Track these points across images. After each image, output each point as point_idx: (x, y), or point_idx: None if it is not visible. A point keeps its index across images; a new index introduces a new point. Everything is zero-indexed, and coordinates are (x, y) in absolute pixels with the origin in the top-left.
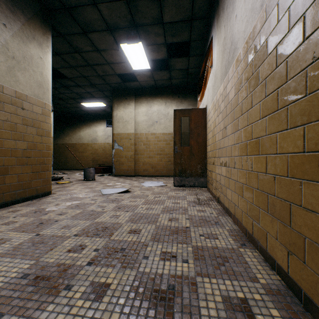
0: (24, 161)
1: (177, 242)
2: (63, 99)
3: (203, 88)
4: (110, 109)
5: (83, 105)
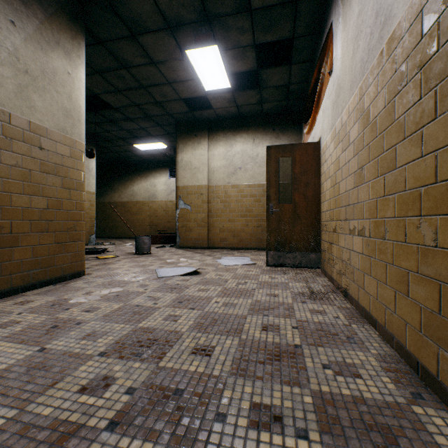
0: (43, 227)
1: (280, 382)
2: (109, 140)
3: (314, 112)
4: (173, 151)
5: (137, 148)
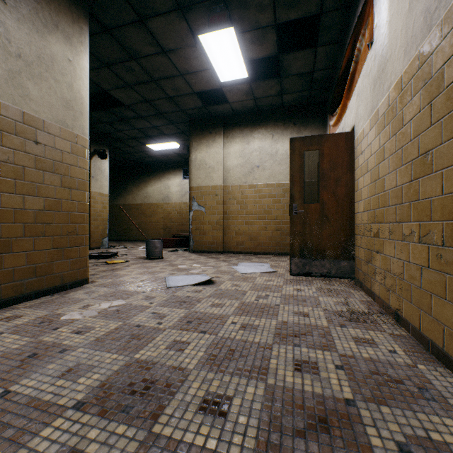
0: (39, 230)
1: None
2: (121, 140)
3: (345, 98)
4: (187, 150)
5: (150, 148)
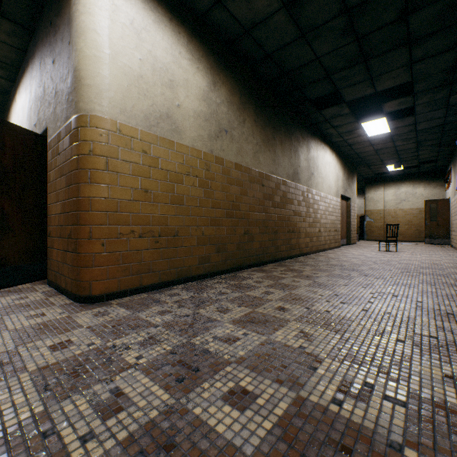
0: (353, 229)
1: (430, 249)
2: None
3: (447, 185)
4: (361, 192)
5: None
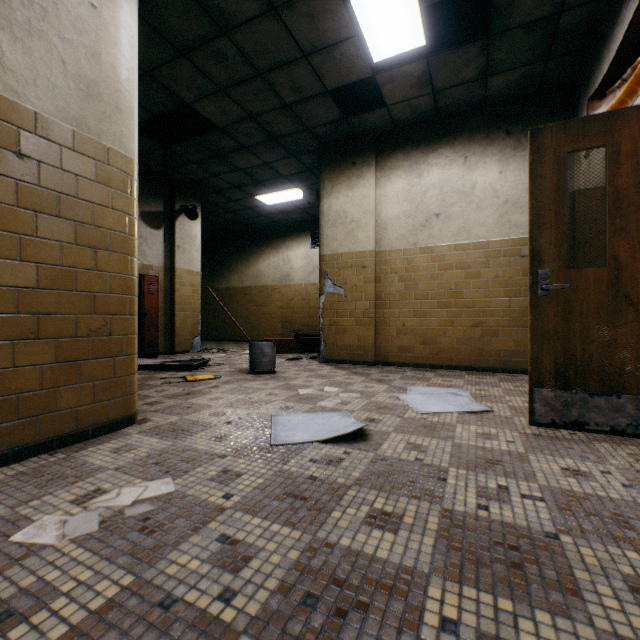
0: (26, 327)
1: None
2: (219, 191)
3: None
4: (315, 197)
5: (262, 202)
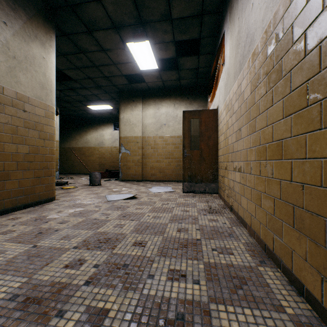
0: (26, 166)
1: (186, 258)
2: (69, 102)
3: (214, 88)
4: (117, 111)
5: (90, 108)
